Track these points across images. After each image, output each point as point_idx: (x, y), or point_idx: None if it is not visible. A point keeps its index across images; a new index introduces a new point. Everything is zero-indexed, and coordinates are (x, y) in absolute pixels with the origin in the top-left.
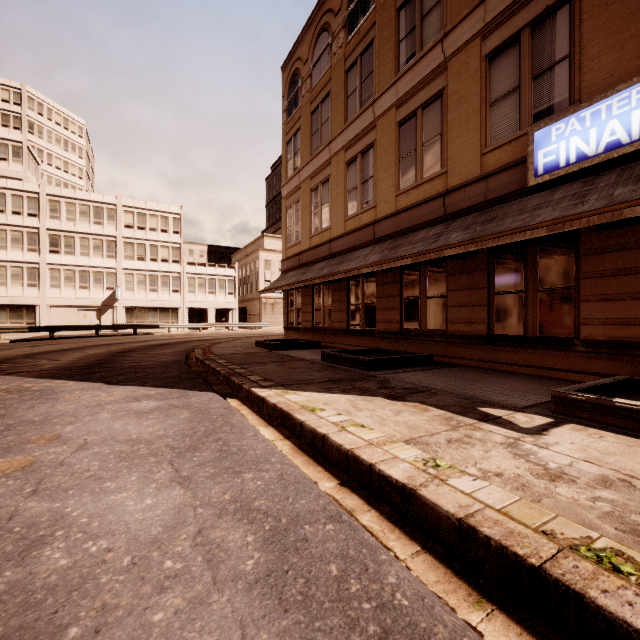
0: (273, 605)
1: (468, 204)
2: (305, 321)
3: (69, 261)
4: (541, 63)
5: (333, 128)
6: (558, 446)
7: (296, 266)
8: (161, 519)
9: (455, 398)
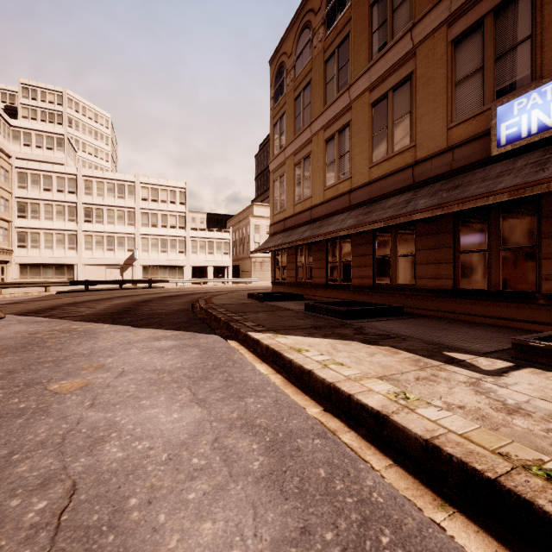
0: (276, 494)
1: (435, 173)
2: (289, 277)
3: (99, 228)
4: (504, 45)
5: (314, 111)
6: (517, 386)
7: (282, 230)
8: (186, 429)
9: (423, 344)
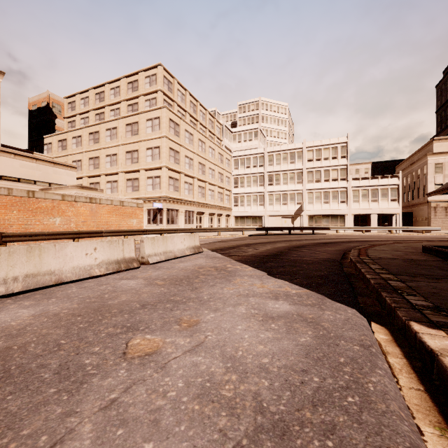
0: None
1: None
2: None
3: (277, 189)
4: None
5: None
6: None
7: None
8: None
9: None
